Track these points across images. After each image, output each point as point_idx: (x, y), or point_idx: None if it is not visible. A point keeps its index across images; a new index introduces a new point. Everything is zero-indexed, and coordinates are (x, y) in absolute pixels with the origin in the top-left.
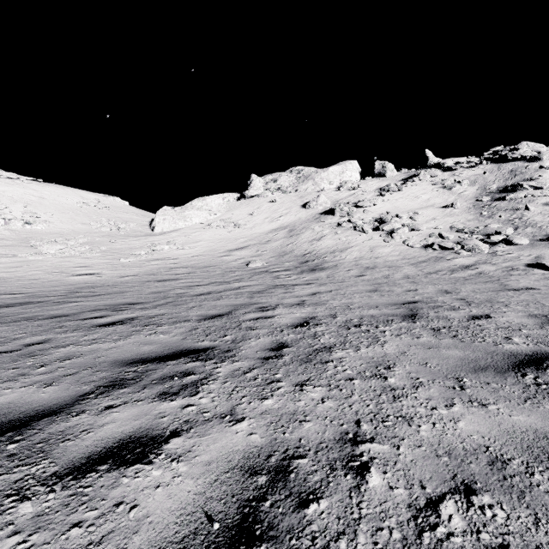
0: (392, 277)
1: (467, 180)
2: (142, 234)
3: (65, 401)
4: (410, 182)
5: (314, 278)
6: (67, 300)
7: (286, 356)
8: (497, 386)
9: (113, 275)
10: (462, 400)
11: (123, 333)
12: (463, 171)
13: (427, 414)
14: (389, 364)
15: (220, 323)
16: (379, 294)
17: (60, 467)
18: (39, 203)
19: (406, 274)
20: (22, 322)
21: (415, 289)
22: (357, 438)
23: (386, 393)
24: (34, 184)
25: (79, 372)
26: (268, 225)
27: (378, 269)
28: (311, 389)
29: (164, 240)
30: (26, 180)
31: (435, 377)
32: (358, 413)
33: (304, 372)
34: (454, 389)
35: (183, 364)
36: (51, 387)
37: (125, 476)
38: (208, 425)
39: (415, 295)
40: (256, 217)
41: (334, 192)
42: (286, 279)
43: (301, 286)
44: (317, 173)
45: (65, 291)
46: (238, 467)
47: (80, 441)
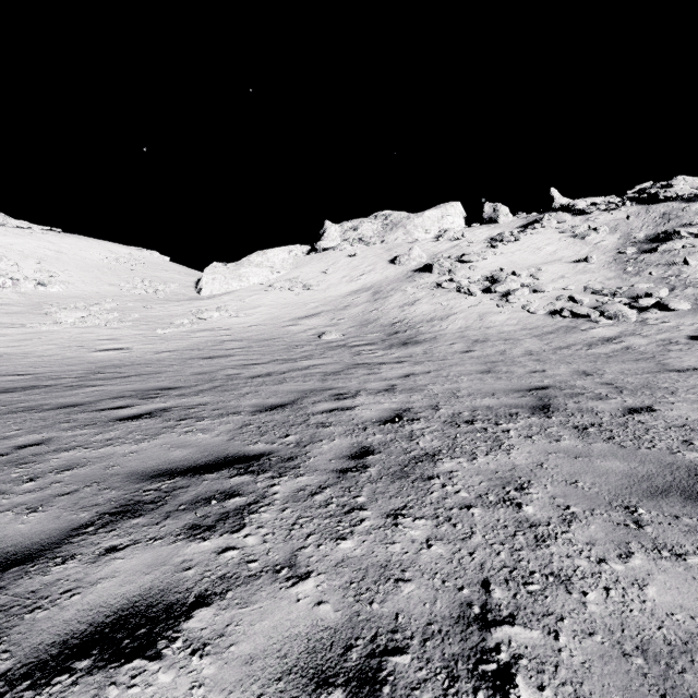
0: (509, 353)
1: (606, 227)
2: (186, 298)
3: (50, 538)
4: (530, 229)
5: (406, 354)
6: (84, 384)
7: (371, 468)
8: (691, 522)
9: (147, 351)
10: (643, 546)
11: (150, 430)
12: (600, 214)
13: (593, 572)
14: (522, 483)
15: (282, 417)
16: (494, 376)
17: (16, 662)
18: (55, 259)
19: (528, 350)
20: (20, 414)
21: (542, 370)
22: (487, 616)
23: (523, 531)
24: (51, 234)
25: (79, 490)
26: (347, 285)
27: (491, 343)
28: (410, 524)
29: (213, 305)
30: (40, 230)
31: (593, 506)
32: (484, 566)
33: (398, 494)
34: (626, 527)
35: (225, 480)
36: (36, 513)
37: (114, 683)
38: (255, 584)
39: (543, 378)
40: (331, 276)
41: (432, 243)
42: (369, 355)
43: (390, 365)
44: (410, 219)
45: (84, 371)
46: (296, 668)
47: (57, 611)
